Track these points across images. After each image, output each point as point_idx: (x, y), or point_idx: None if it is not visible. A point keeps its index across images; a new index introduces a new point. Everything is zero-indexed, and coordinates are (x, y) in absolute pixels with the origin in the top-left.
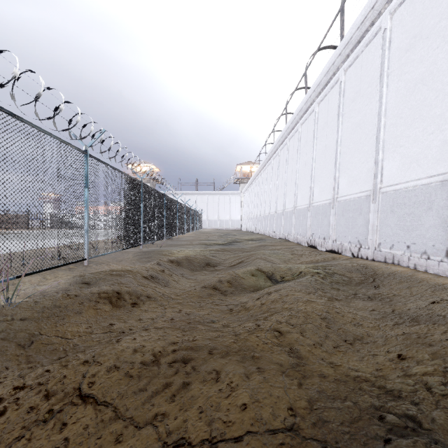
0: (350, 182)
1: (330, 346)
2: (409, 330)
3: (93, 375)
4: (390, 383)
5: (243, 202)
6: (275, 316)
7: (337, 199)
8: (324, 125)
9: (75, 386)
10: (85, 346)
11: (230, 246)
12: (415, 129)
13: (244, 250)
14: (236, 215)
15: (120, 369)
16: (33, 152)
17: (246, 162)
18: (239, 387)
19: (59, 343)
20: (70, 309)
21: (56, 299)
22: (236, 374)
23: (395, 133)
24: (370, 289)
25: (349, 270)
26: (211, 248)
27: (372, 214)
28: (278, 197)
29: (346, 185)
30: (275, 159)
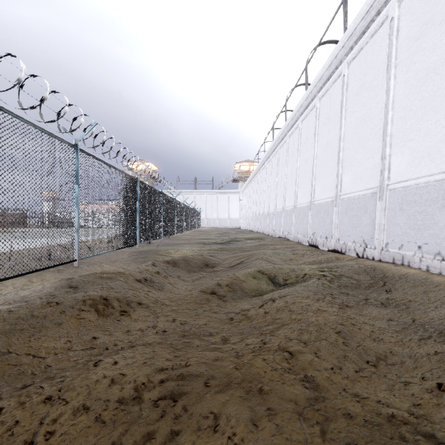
0: (354, 179)
1: (351, 369)
2: (442, 349)
3: (54, 421)
4: (439, 429)
5: (241, 201)
6: (283, 330)
7: (340, 196)
8: (326, 121)
9: (27, 439)
10: (59, 368)
11: (229, 245)
12: (427, 122)
13: (243, 249)
14: (235, 213)
15: (89, 411)
16: (15, 145)
17: (245, 161)
18: (244, 444)
19: (29, 364)
20: (49, 319)
21: (34, 307)
22: (241, 420)
23: (404, 126)
24: (382, 293)
25: (356, 272)
26: (210, 248)
27: (379, 212)
28: (278, 195)
29: (350, 183)
30: (274, 157)
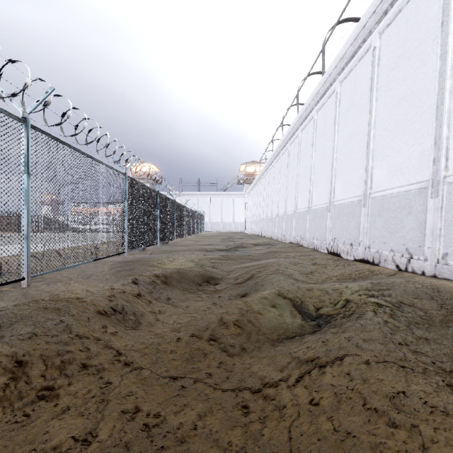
0: (390, 172)
1: None
2: None
3: None
4: None
5: (247, 204)
6: None
7: (371, 195)
8: (349, 107)
9: None
10: None
11: (235, 252)
12: None
13: (252, 257)
14: (240, 217)
15: None
16: None
17: (251, 162)
18: None
19: None
20: None
21: None
22: None
23: None
24: None
25: (415, 296)
26: (212, 256)
27: (432, 213)
28: (288, 196)
29: (385, 177)
30: (284, 154)
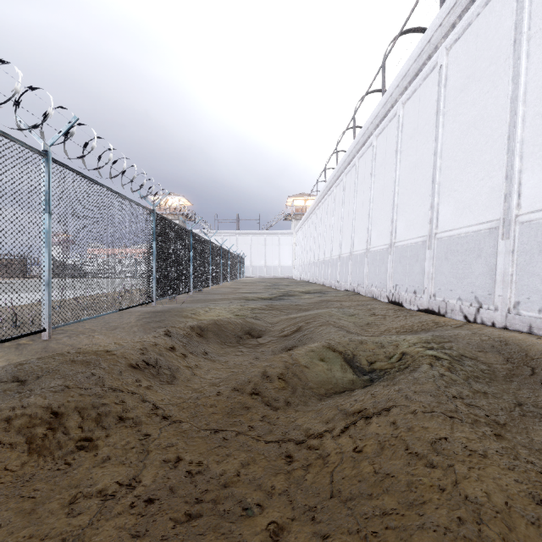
0: (458, 209)
1: None
2: None
3: None
4: None
5: (295, 244)
6: (421, 539)
7: (437, 235)
8: (413, 133)
9: None
10: None
11: (280, 301)
12: None
13: (300, 307)
14: (287, 260)
15: None
16: None
17: (300, 194)
18: None
19: None
20: None
21: None
22: None
23: None
24: (537, 390)
25: (480, 349)
26: (254, 306)
27: (503, 257)
28: (344, 235)
29: (452, 215)
30: (338, 186)
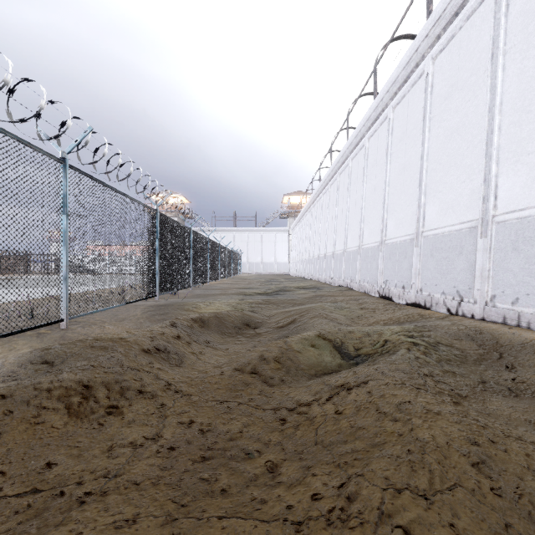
0: (443, 210)
1: None
2: None
3: None
4: None
5: (291, 241)
6: (378, 462)
7: (423, 233)
8: (402, 136)
9: None
10: None
11: (276, 296)
12: None
13: (295, 302)
14: (283, 256)
15: None
16: None
17: (295, 192)
18: None
19: None
20: None
21: None
22: None
23: (519, 135)
24: (502, 371)
25: (456, 337)
26: (251, 300)
27: (481, 254)
28: (338, 233)
29: (437, 215)
30: (333, 185)
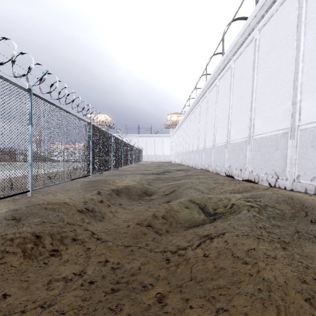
0: (265, 122)
1: None
2: None
3: None
4: None
5: (172, 142)
6: (238, 299)
7: (253, 137)
8: (239, 78)
9: None
10: None
11: (163, 175)
12: None
13: (175, 179)
14: (167, 151)
15: None
16: None
17: (174, 113)
18: None
19: None
20: None
21: None
22: None
23: (315, 75)
24: (308, 224)
25: (277, 201)
26: (148, 178)
27: (290, 149)
28: (200, 137)
29: (262, 125)
30: (197, 108)
